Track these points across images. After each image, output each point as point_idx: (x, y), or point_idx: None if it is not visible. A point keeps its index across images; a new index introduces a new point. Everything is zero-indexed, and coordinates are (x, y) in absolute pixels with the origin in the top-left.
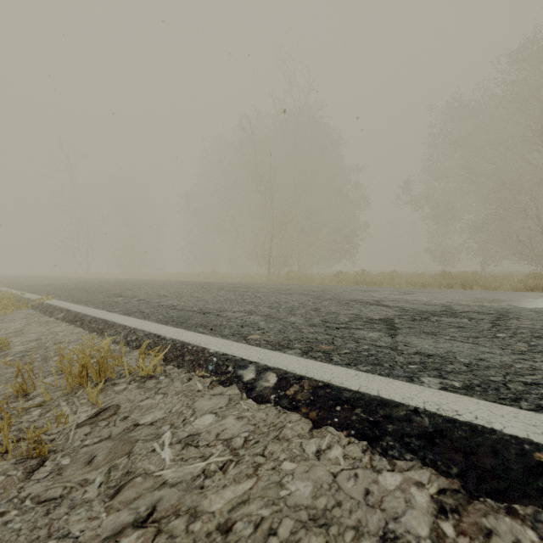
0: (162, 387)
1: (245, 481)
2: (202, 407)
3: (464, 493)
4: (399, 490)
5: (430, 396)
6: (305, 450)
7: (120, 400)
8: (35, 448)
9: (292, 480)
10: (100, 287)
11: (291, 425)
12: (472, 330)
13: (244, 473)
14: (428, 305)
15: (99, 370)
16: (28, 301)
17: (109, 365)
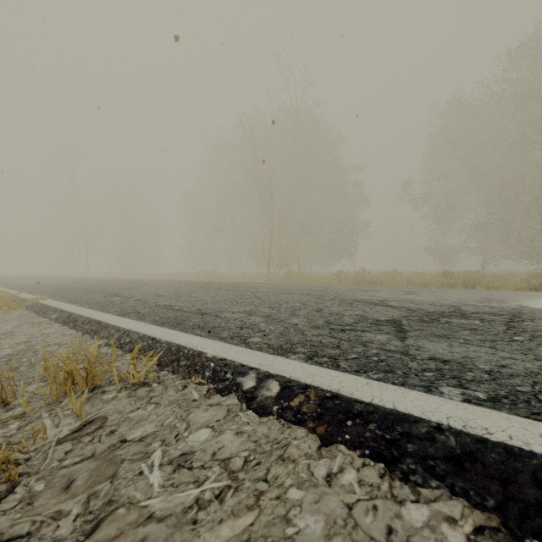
0: (154, 395)
1: (245, 514)
2: (197, 420)
3: (505, 532)
4: (427, 528)
5: (453, 410)
6: (313, 473)
7: (107, 412)
8: (6, 470)
9: (300, 513)
10: (97, 286)
11: (296, 442)
12: (486, 333)
13: (244, 504)
14: (435, 305)
15: (87, 377)
16: (23, 301)
17: (98, 371)
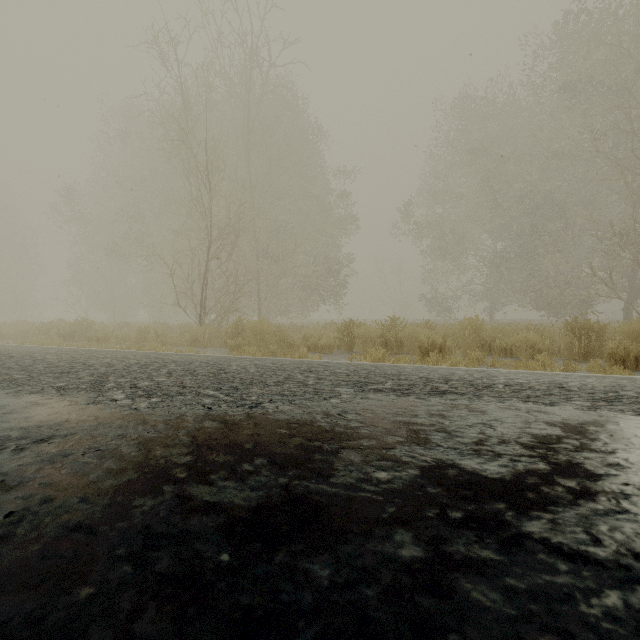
0: None
1: None
2: None
3: None
4: None
5: None
6: None
7: None
8: None
9: None
10: None
11: None
12: None
13: None
14: None
15: None
16: None
17: None
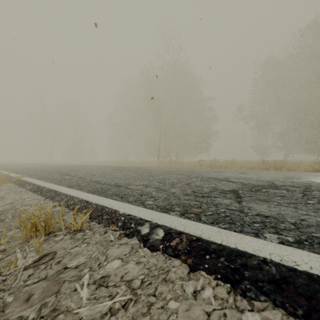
0: (86, 238)
1: (140, 319)
2: (112, 254)
3: None
4: None
5: (273, 249)
6: (184, 290)
7: (56, 248)
8: None
9: (176, 319)
10: (56, 169)
11: (174, 269)
12: (290, 198)
13: (140, 312)
14: (258, 181)
15: (45, 226)
16: (11, 178)
17: (52, 222)
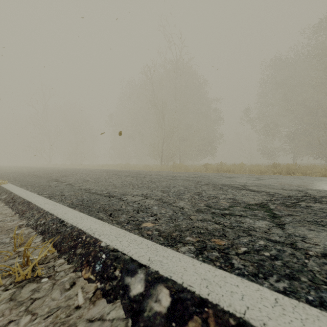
0: (36, 298)
1: None
2: None
3: None
4: None
5: None
6: None
7: None
8: None
9: None
10: (48, 174)
11: None
12: None
13: None
14: (286, 189)
15: None
16: None
17: None
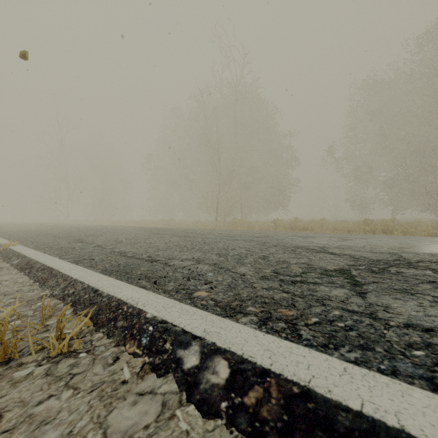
0: (76, 373)
1: None
2: (117, 427)
3: None
4: None
5: None
6: None
7: (5, 404)
8: None
9: None
10: (68, 232)
11: None
12: None
13: None
14: (375, 252)
15: None
16: None
17: (12, 340)
